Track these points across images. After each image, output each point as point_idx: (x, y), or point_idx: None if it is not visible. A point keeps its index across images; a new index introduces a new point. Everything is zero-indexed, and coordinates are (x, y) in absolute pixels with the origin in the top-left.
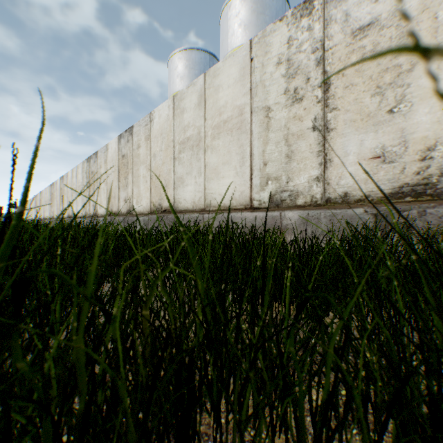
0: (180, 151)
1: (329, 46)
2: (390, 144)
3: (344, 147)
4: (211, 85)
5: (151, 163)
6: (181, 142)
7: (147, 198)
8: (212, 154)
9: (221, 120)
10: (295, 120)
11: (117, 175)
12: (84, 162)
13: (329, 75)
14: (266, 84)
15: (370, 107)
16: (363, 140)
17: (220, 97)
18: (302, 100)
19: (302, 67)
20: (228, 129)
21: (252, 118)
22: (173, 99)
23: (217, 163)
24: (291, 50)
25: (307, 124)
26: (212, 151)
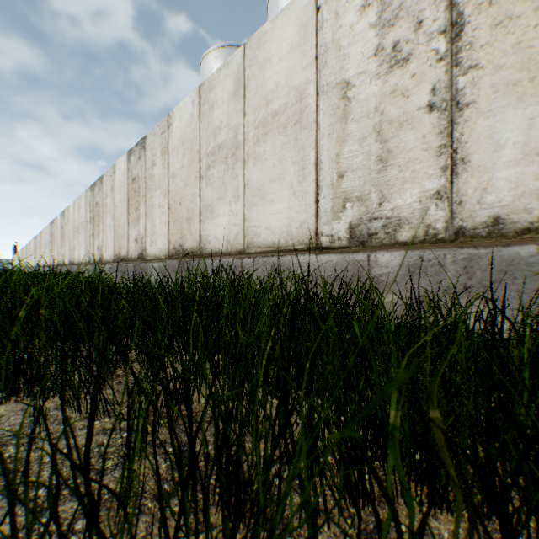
0: (208, 167)
1: None
2: None
3: (492, 135)
4: (253, 61)
5: (170, 186)
6: (209, 153)
7: (163, 236)
8: (256, 166)
9: (269, 112)
10: (395, 98)
11: (126, 206)
12: (87, 191)
13: (461, 8)
14: (343, 44)
15: None
16: (534, 117)
17: (267, 78)
18: (407, 60)
19: (408, 4)
20: (279, 125)
21: (319, 102)
22: (199, 91)
23: (263, 179)
24: None
25: (418, 102)
26: (254, 162)
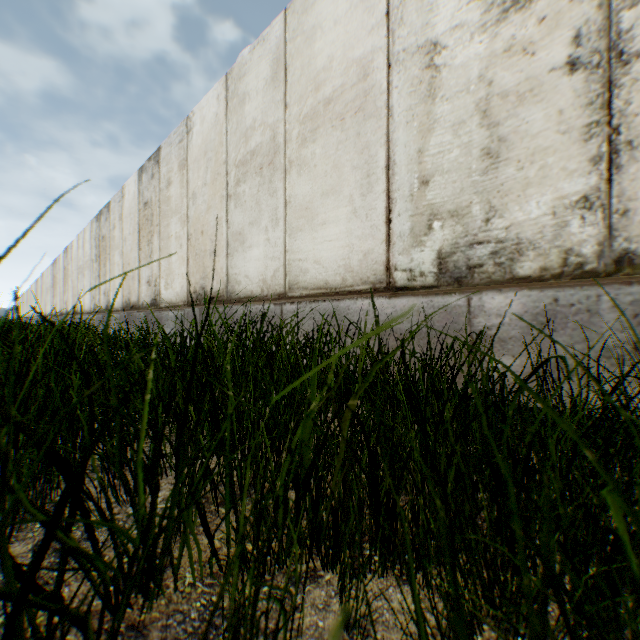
0: (238, 181)
1: None
2: None
3: None
4: (298, 31)
5: (189, 210)
6: (239, 163)
7: (181, 276)
8: (301, 176)
9: (320, 99)
10: (512, 57)
11: (137, 239)
12: (92, 221)
13: None
14: None
15: None
16: None
17: (317, 52)
18: None
19: None
20: (333, 116)
21: (392, 78)
22: (225, 81)
23: (311, 194)
24: None
25: (550, 59)
26: (299, 170)
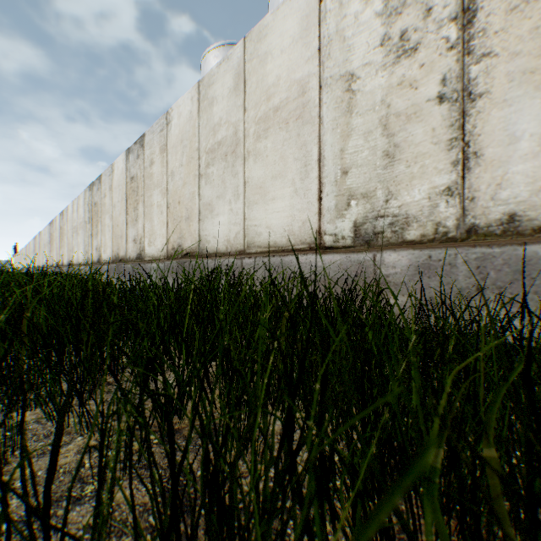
0: (208, 164)
1: None
2: None
3: (508, 126)
4: (254, 55)
5: (168, 184)
6: (209, 151)
7: (162, 236)
8: (256, 163)
9: (270, 107)
10: (403, 89)
11: (124, 205)
12: (86, 190)
13: None
14: (347, 34)
15: None
16: None
17: (268, 72)
18: (415, 50)
19: None
20: (280, 120)
21: (323, 96)
22: (198, 86)
23: (264, 176)
24: None
25: (427, 93)
26: (255, 158)
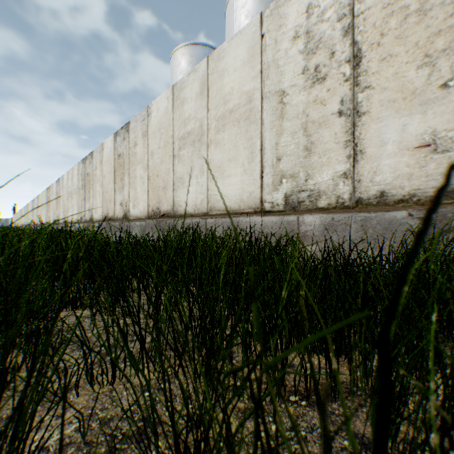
0: (180, 148)
1: (359, 10)
2: (443, 128)
3: (380, 135)
4: (215, 70)
5: (149, 162)
6: (180, 138)
7: (144, 201)
8: (216, 149)
9: (227, 109)
10: (316, 105)
11: (113, 176)
12: (79, 163)
13: (359, 46)
14: (280, 63)
15: (416, 82)
16: (405, 124)
17: (225, 84)
18: (324, 79)
19: (325, 39)
20: (234, 119)
21: (263, 105)
22: (172, 89)
23: (222, 159)
24: (310, 21)
25: (331, 109)
26: (216, 146)
